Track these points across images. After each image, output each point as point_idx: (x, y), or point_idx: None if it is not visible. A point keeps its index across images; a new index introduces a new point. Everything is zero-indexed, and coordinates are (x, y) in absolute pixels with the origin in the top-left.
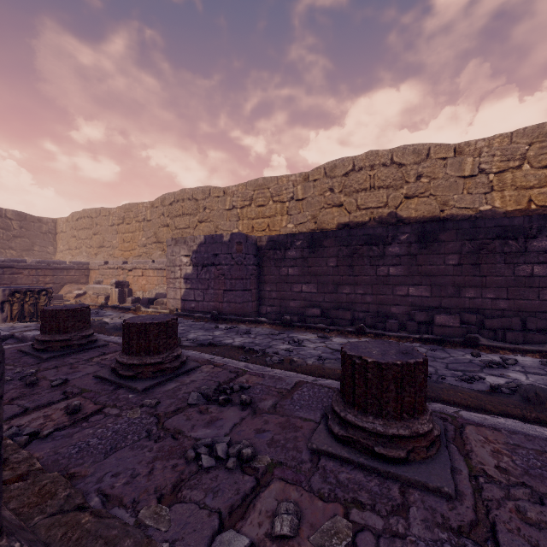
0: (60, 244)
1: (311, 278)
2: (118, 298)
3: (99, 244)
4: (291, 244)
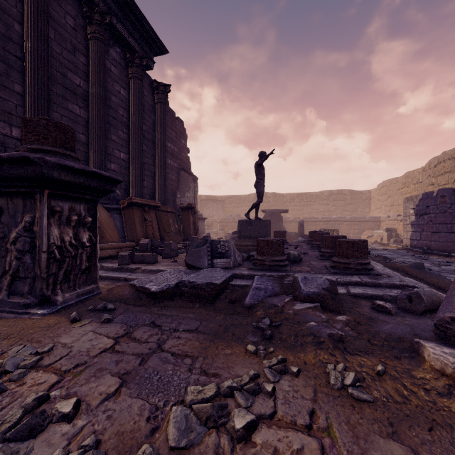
0: (372, 206)
1: None
2: (386, 239)
3: (390, 203)
4: None
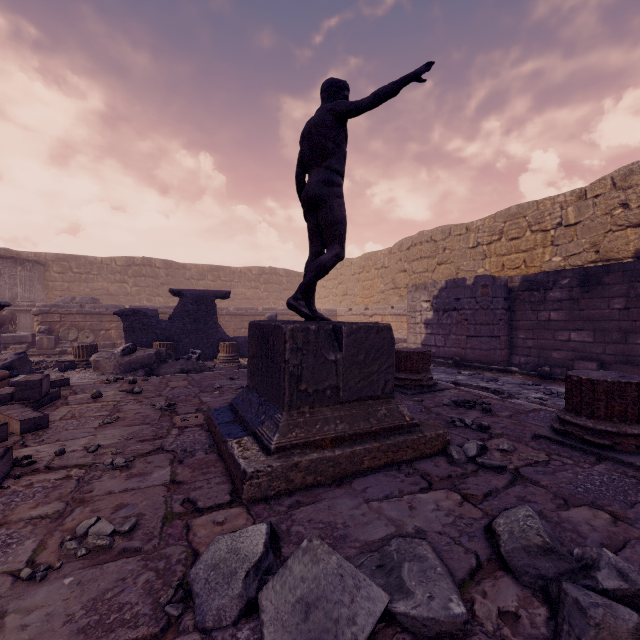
0: None
1: (584, 324)
2: None
3: (343, 292)
4: (554, 284)
